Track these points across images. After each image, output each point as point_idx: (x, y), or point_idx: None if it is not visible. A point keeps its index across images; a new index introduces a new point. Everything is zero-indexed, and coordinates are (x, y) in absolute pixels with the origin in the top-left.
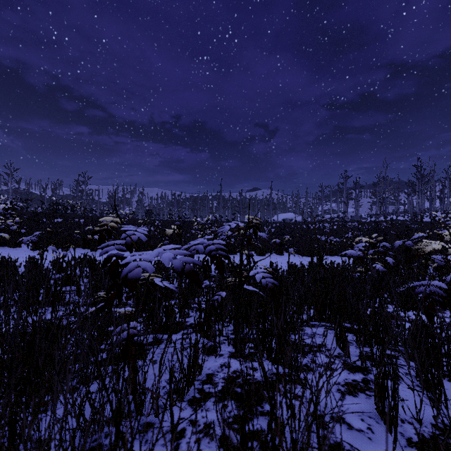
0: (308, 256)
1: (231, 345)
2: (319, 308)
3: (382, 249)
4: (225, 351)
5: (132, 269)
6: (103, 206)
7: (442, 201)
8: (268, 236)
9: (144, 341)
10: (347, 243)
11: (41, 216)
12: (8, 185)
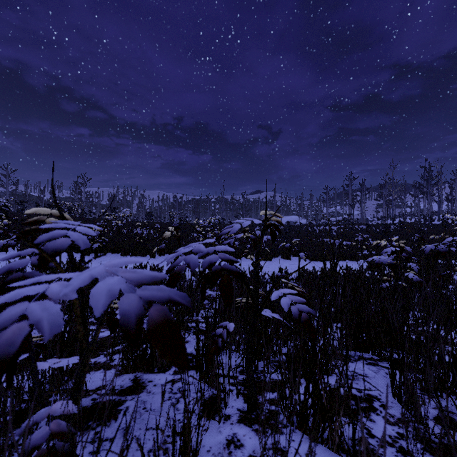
0: (317, 261)
1: (241, 396)
2: (353, 332)
3: (405, 254)
4: (232, 409)
5: (1, 326)
6: (102, 208)
7: (452, 204)
8: None
9: (118, 386)
10: (357, 246)
11: None
12: (4, 187)
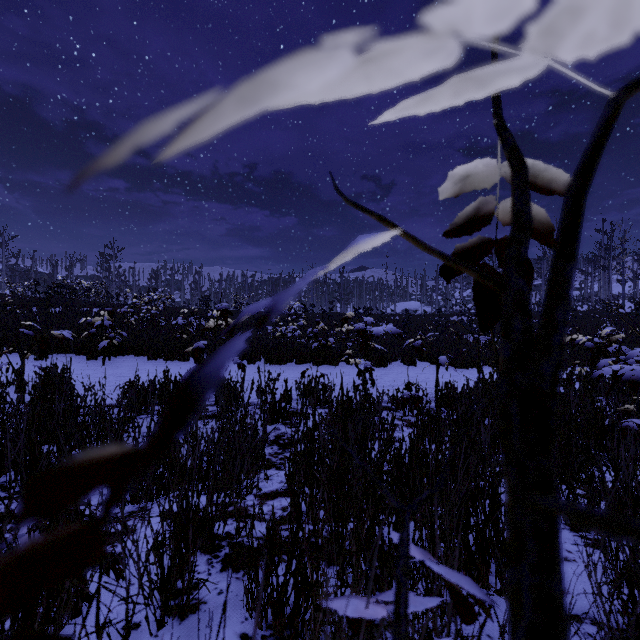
0: (458, 368)
1: None
2: None
3: None
4: None
5: None
6: (139, 290)
7: None
8: (384, 334)
9: None
10: None
11: (29, 303)
12: None
